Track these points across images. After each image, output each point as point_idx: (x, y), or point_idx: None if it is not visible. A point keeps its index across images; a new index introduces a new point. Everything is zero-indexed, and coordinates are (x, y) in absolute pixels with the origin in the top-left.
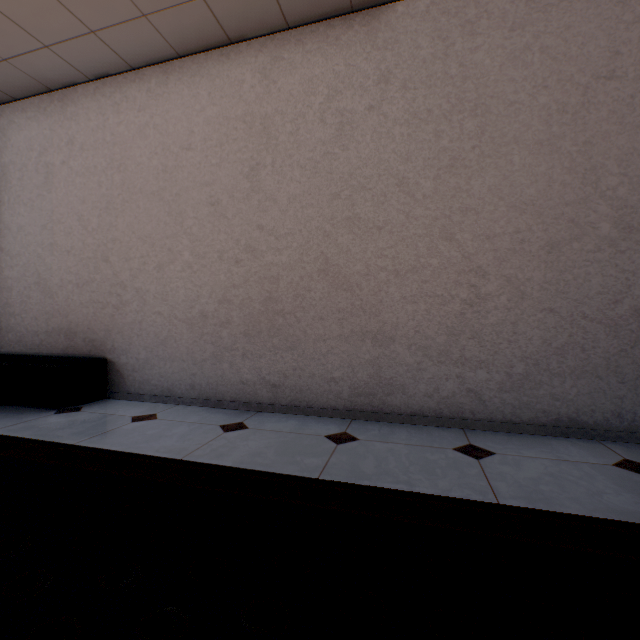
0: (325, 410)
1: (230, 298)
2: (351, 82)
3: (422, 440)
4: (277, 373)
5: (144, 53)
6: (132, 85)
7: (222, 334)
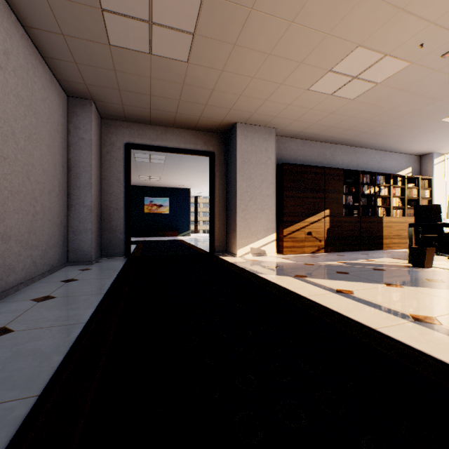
0: None
1: None
2: None
3: (53, 286)
4: None
5: None
6: None
7: None
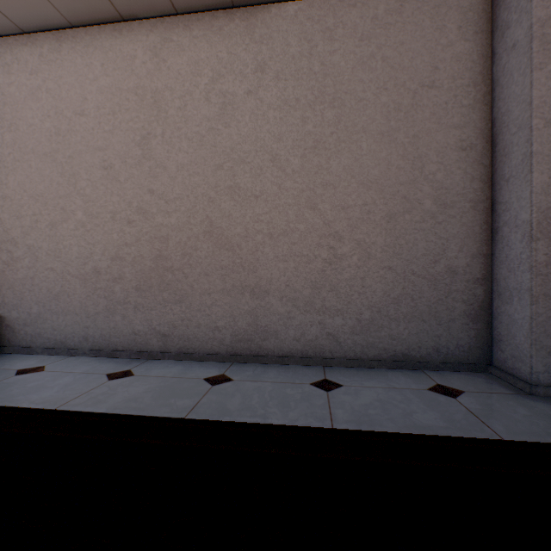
0: (210, 355)
1: (123, 255)
2: (233, 68)
3: (287, 378)
4: (167, 324)
5: (35, 18)
6: (24, 48)
7: (115, 289)
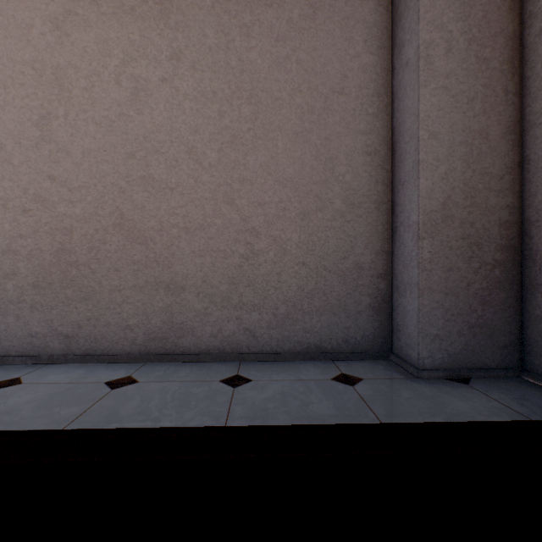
0: (120, 356)
1: (16, 248)
2: (146, 52)
3: (198, 376)
4: (71, 324)
5: None
6: None
7: (7, 286)
